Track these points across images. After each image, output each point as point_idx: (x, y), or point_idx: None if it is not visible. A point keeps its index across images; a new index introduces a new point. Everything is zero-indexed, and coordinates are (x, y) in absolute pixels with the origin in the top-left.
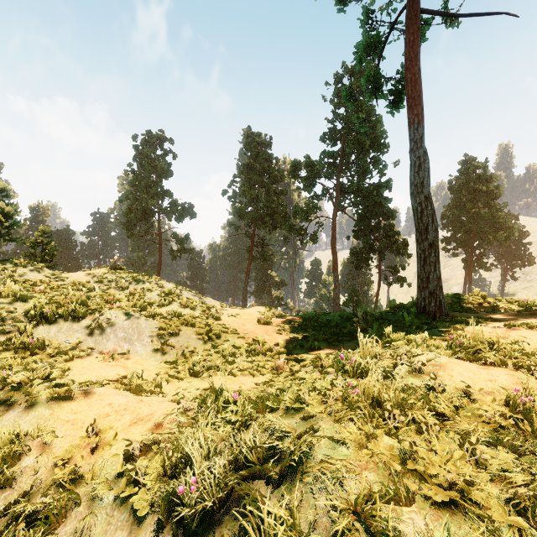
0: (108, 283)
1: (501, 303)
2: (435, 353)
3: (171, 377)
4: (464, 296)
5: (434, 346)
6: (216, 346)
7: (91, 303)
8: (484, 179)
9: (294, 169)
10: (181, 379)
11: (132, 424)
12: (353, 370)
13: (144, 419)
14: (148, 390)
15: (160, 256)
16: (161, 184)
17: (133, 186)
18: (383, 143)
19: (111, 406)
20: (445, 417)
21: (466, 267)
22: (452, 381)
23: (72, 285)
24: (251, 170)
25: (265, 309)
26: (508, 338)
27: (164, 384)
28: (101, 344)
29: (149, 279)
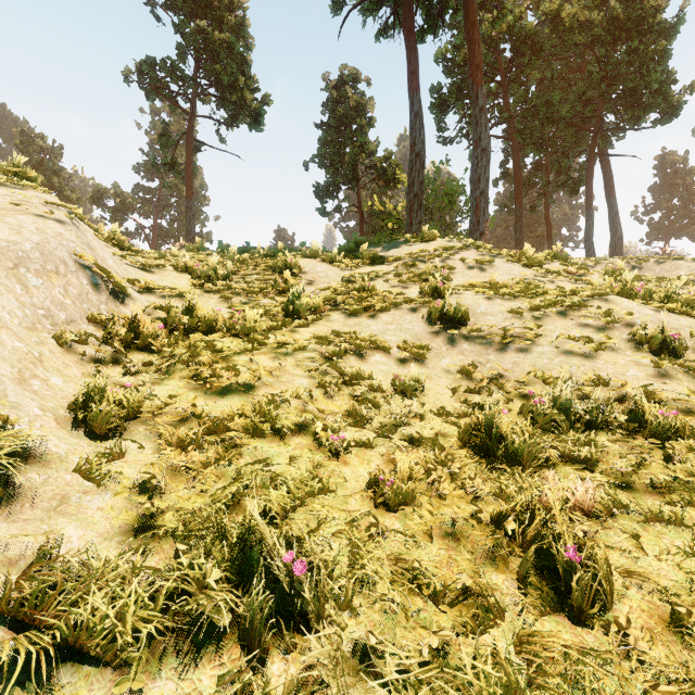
0: None
1: None
2: None
3: None
4: None
5: None
6: None
7: None
8: None
9: (99, 195)
10: None
11: None
12: None
13: None
14: None
15: None
16: None
17: None
18: (204, 195)
19: None
20: None
21: None
22: None
23: None
24: None
25: None
26: None
27: None
28: None
29: None
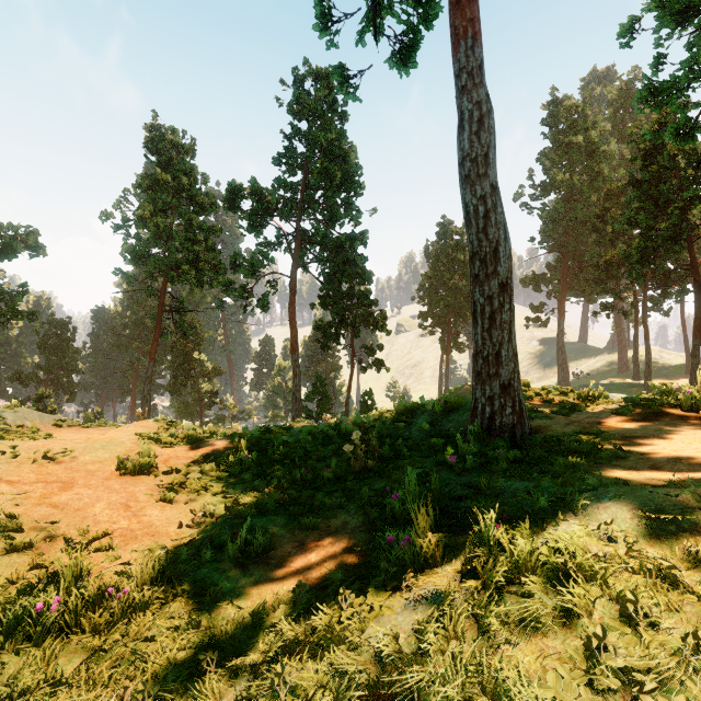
0: None
1: (552, 395)
2: None
3: None
4: None
5: None
6: None
7: None
8: (461, 248)
9: (233, 194)
10: None
11: None
12: None
13: None
14: None
15: None
16: None
17: None
18: (357, 182)
19: None
20: None
21: (443, 347)
22: None
23: None
24: (157, 185)
25: (161, 425)
26: None
27: None
28: None
29: None
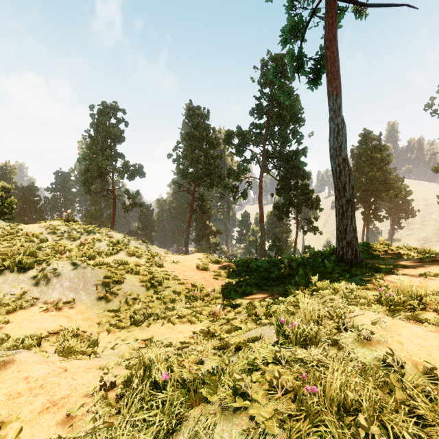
0: (61, 234)
1: (402, 250)
2: (375, 313)
3: (112, 326)
4: (371, 244)
5: (361, 296)
6: (158, 293)
7: (42, 253)
8: (378, 149)
9: (228, 137)
10: (122, 329)
11: (43, 412)
12: (296, 337)
13: (58, 403)
14: (79, 351)
15: (114, 209)
16: (115, 147)
17: (90, 149)
18: (300, 118)
19: (27, 381)
20: (421, 415)
21: (364, 218)
22: (405, 351)
23: (26, 236)
24: (192, 137)
25: (203, 255)
26: (427, 288)
27: (104, 335)
28: (47, 294)
29: (100, 230)
